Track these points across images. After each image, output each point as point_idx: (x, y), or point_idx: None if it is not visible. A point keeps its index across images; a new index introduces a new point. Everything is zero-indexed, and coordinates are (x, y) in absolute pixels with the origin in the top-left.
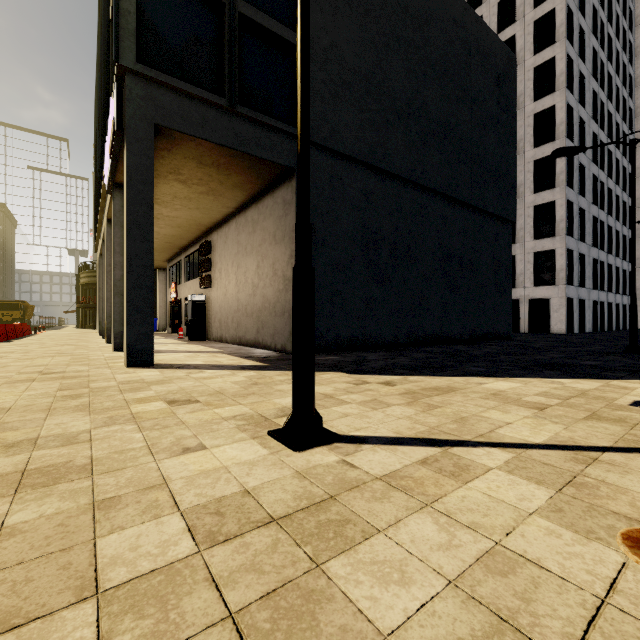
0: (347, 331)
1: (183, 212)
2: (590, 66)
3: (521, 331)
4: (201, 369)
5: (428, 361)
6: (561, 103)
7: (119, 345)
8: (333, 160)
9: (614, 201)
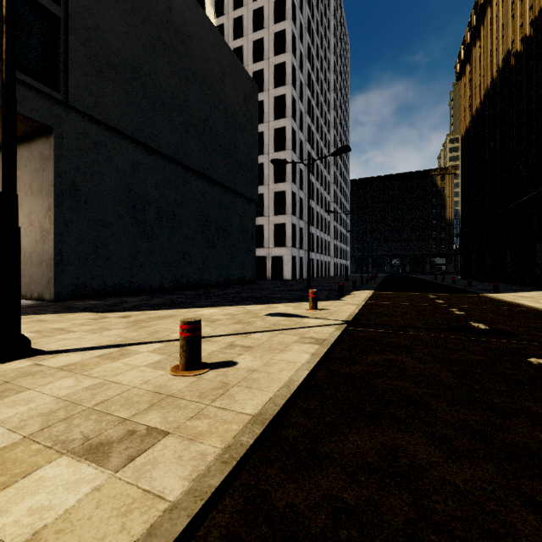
0: (113, 279)
1: None
2: (306, 107)
3: (267, 278)
4: None
5: (176, 300)
6: (289, 126)
7: None
8: (98, 128)
9: (320, 196)
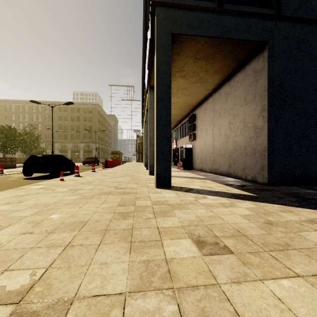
0: (313, 168)
1: (181, 98)
2: None
3: None
4: (203, 194)
5: None
6: None
7: (151, 171)
8: (300, 28)
9: None
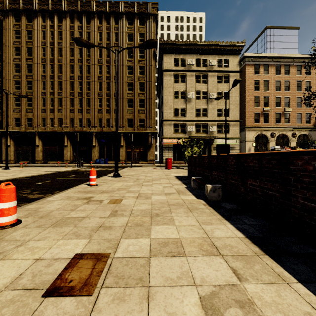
0: None
1: None
2: None
3: None
4: None
5: None
6: None
7: None
8: None
9: None
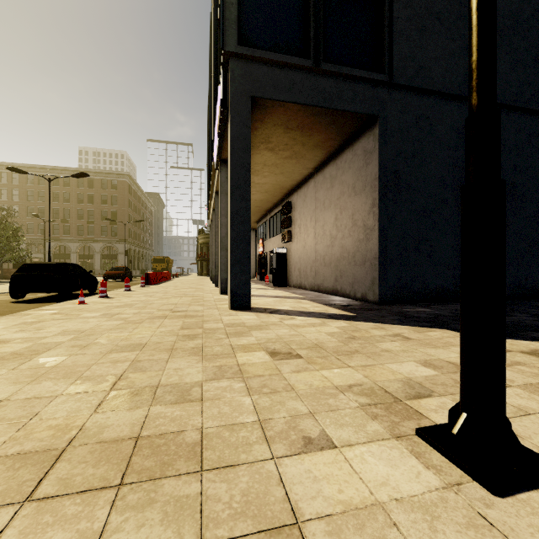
0: (435, 281)
1: (270, 178)
2: None
3: None
4: (291, 315)
5: None
6: None
7: (224, 289)
8: (419, 100)
9: None
